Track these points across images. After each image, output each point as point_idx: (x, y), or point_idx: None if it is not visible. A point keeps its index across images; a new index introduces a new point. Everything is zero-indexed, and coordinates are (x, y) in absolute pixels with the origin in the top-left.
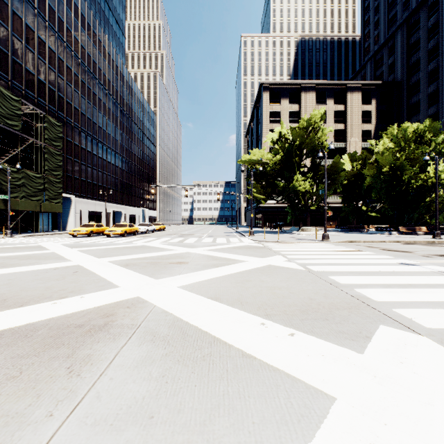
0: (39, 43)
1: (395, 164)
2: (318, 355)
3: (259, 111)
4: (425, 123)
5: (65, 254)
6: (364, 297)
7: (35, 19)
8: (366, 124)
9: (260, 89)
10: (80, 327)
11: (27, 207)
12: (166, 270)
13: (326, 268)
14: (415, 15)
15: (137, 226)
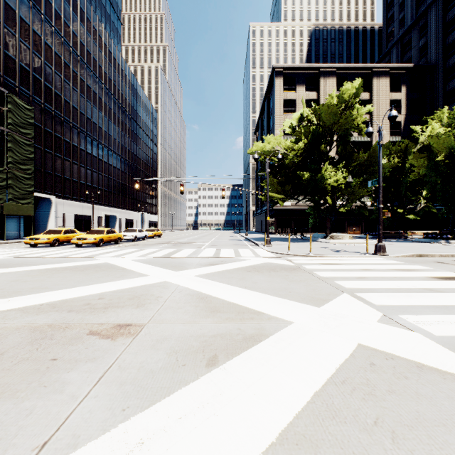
0: (7, 10)
1: None
2: None
3: (270, 102)
4: None
5: None
6: None
7: None
8: None
9: (272, 75)
10: None
11: None
12: (22, 400)
13: None
14: None
15: (123, 232)
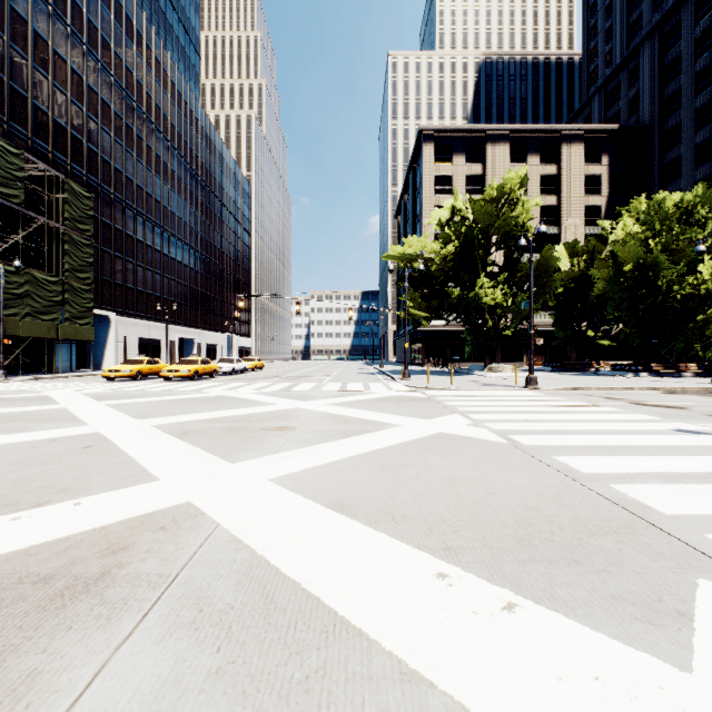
0: (57, 62)
1: (646, 260)
2: (586, 678)
3: (417, 175)
4: (695, 191)
5: (82, 413)
6: (636, 503)
7: (49, 23)
8: (593, 196)
9: (419, 140)
10: (44, 582)
11: (34, 331)
12: (254, 444)
13: (545, 440)
14: (673, 17)
15: (217, 363)
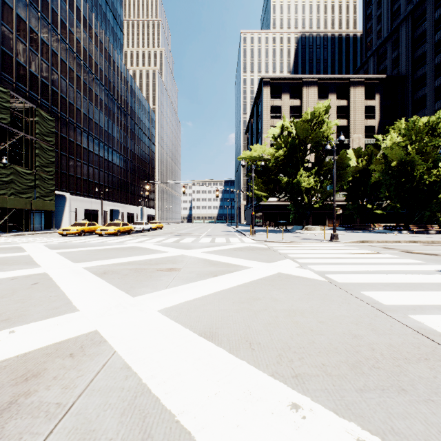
0: (32, 34)
1: (406, 159)
2: None
3: (259, 107)
4: (437, 115)
5: (39, 258)
6: (433, 332)
7: (27, 10)
8: (370, 120)
9: (260, 84)
10: None
11: (16, 204)
12: (151, 281)
13: (352, 279)
14: (420, 7)
15: (133, 225)
